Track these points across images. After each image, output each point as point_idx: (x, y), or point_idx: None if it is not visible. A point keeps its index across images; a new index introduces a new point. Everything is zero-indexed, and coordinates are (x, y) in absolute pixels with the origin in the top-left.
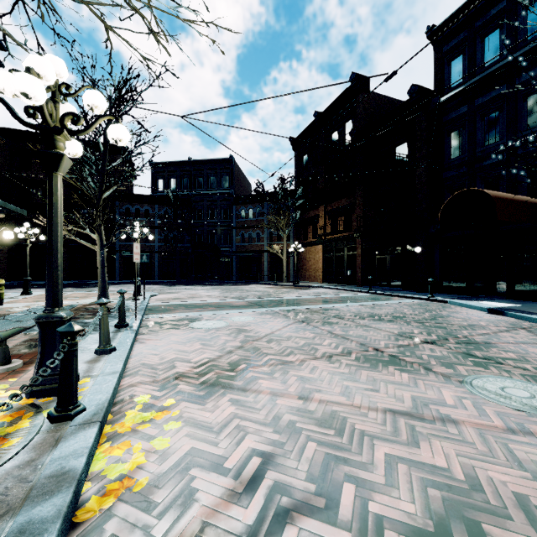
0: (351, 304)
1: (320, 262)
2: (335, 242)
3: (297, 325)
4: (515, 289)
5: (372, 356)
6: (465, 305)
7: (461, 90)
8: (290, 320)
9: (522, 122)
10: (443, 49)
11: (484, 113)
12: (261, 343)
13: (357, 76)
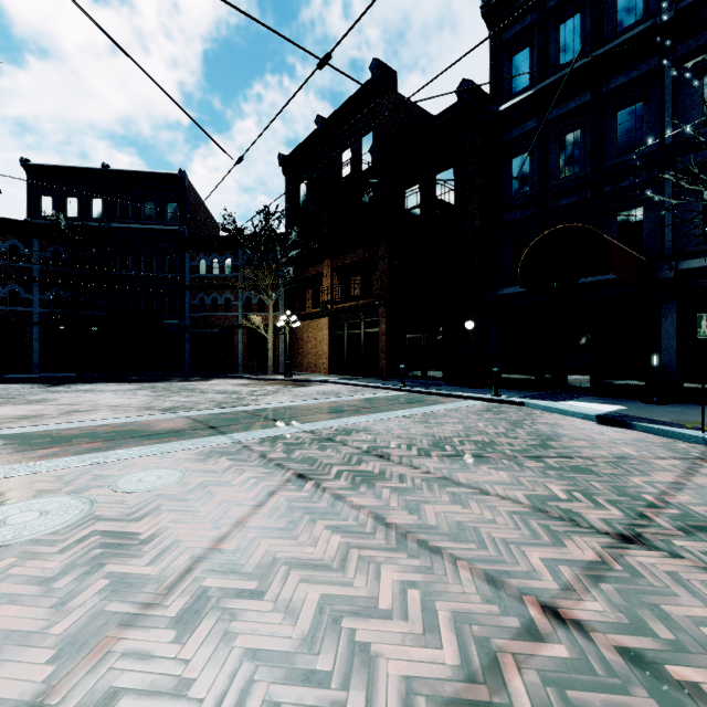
0: (385, 414)
1: (325, 343)
2: (347, 313)
3: (291, 496)
4: (602, 382)
5: (580, 679)
6: (555, 410)
7: (528, 95)
8: (275, 472)
9: (610, 147)
10: (503, 36)
11: (559, 132)
12: (149, 643)
13: (381, 66)
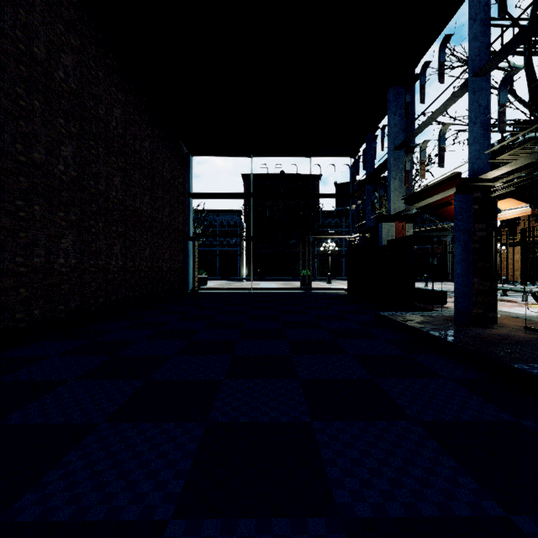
0: None
1: None
2: None
3: None
4: None
5: None
6: None
7: None
8: None
9: None
10: None
11: None
12: None
13: None
